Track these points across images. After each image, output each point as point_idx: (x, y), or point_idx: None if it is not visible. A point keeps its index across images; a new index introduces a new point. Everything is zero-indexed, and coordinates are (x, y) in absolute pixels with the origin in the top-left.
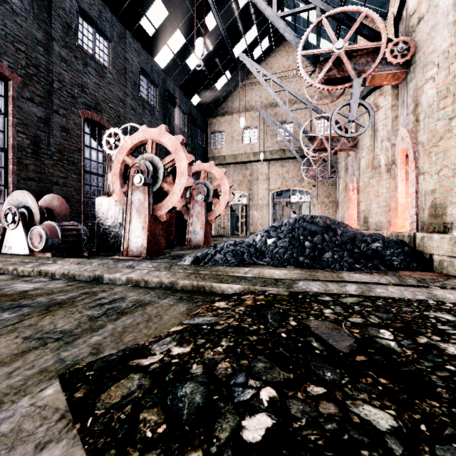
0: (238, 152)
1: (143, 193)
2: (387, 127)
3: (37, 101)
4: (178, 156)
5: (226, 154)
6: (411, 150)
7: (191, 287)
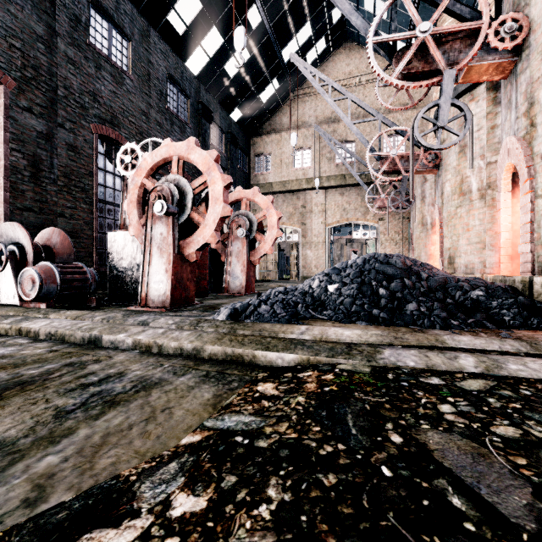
0: (288, 178)
1: (166, 225)
2: (481, 140)
3: (36, 112)
4: (211, 177)
5: (274, 181)
6: (524, 165)
7: (223, 356)
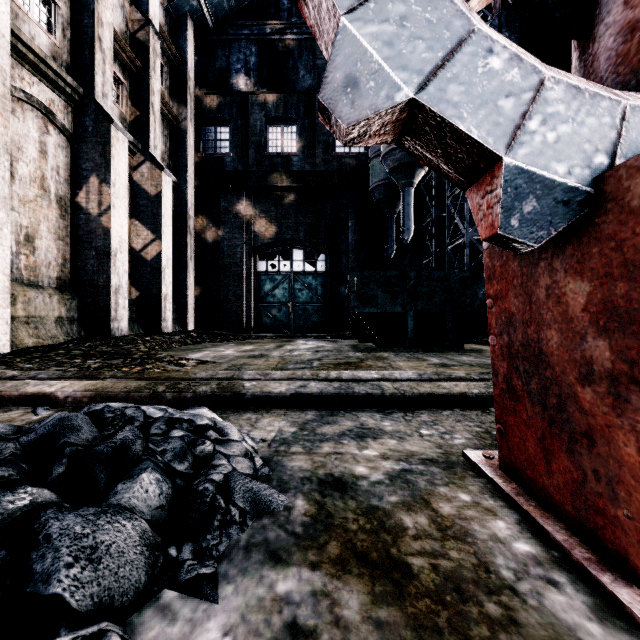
0: None
1: None
2: None
3: None
4: None
5: None
6: None
7: None
